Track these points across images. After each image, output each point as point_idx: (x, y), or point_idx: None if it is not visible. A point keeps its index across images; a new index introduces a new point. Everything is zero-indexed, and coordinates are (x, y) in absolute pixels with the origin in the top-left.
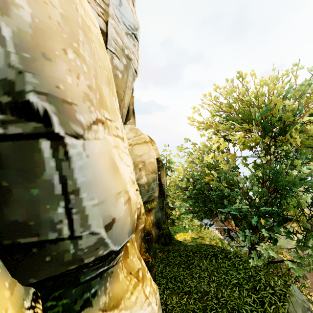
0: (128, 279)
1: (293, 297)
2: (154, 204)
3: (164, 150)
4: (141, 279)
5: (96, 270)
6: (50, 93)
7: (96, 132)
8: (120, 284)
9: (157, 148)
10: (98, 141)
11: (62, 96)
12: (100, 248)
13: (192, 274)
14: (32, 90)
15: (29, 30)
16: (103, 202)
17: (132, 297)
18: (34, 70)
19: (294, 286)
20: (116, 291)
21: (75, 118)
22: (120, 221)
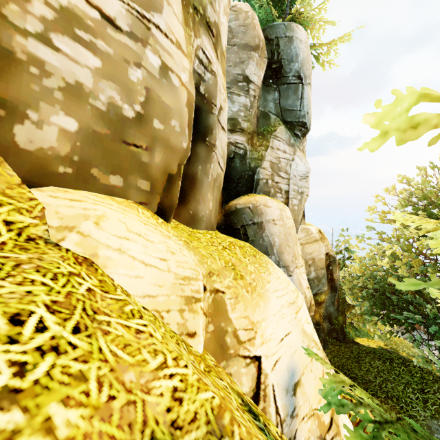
0: None
1: None
2: (324, 298)
3: (341, 235)
4: None
5: None
6: (284, 265)
7: (294, 271)
8: None
9: (328, 244)
10: (295, 274)
11: (287, 264)
12: None
13: (360, 367)
14: (281, 266)
15: (278, 247)
16: None
17: None
18: (280, 259)
19: None
20: None
21: (289, 270)
22: None
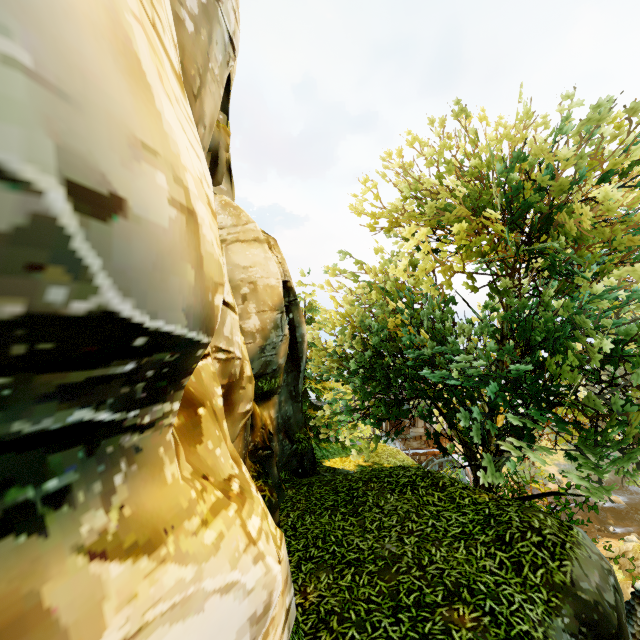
0: (196, 487)
1: (579, 548)
2: (277, 382)
3: (300, 284)
4: (237, 497)
5: (59, 402)
6: None
7: None
8: (165, 491)
9: (284, 261)
10: None
11: None
12: (48, 271)
13: (363, 524)
14: None
15: None
16: (64, 99)
17: (207, 532)
18: None
19: (578, 529)
20: (151, 508)
21: None
22: (150, 234)
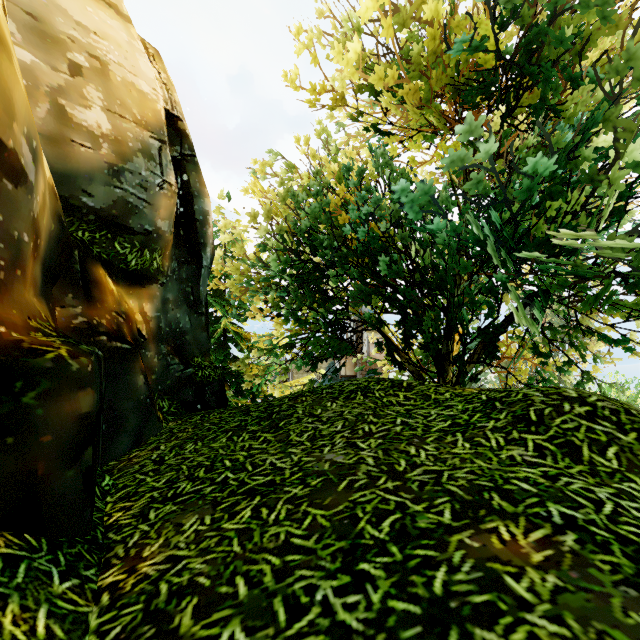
0: None
1: None
2: (156, 261)
3: (218, 209)
4: None
5: None
6: None
7: None
8: None
9: (171, 84)
10: None
11: None
12: None
13: (285, 438)
14: None
15: None
16: None
17: None
18: None
19: None
20: None
21: None
22: None
